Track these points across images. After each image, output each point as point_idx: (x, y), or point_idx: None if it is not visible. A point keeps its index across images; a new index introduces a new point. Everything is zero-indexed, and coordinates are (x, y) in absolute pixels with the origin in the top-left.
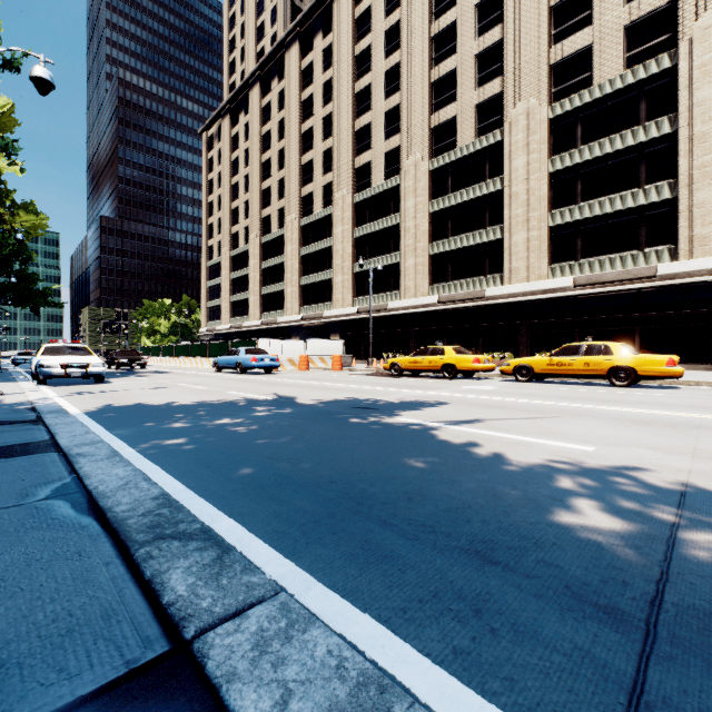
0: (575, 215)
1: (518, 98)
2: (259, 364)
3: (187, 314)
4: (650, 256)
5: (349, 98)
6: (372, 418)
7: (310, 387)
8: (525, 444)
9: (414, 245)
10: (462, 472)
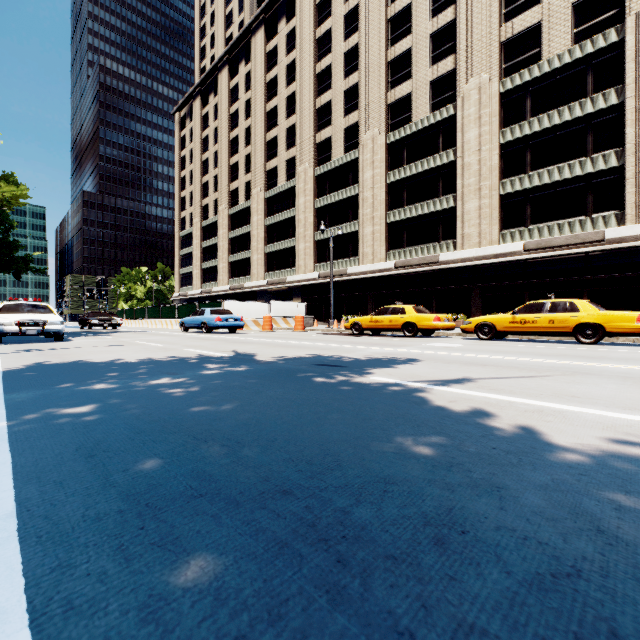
0: (525, 183)
1: (471, 74)
2: (224, 323)
3: (160, 279)
4: (597, 221)
5: (311, 78)
6: (339, 377)
7: (272, 345)
8: (553, 412)
9: (371, 214)
10: (499, 466)
